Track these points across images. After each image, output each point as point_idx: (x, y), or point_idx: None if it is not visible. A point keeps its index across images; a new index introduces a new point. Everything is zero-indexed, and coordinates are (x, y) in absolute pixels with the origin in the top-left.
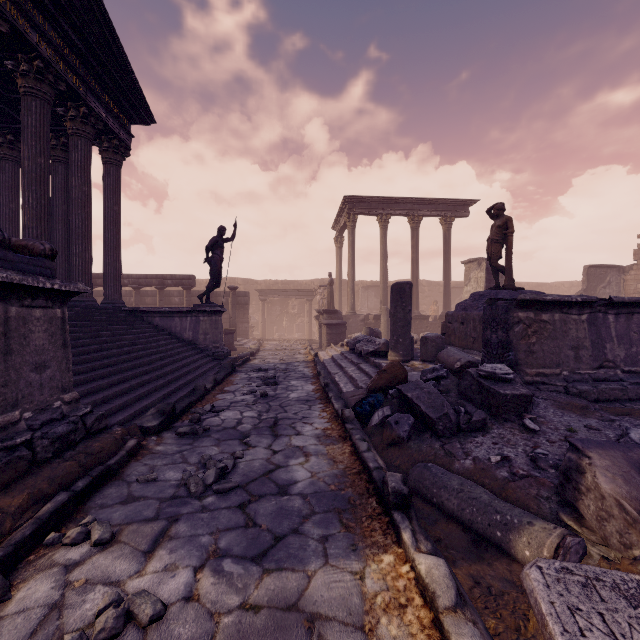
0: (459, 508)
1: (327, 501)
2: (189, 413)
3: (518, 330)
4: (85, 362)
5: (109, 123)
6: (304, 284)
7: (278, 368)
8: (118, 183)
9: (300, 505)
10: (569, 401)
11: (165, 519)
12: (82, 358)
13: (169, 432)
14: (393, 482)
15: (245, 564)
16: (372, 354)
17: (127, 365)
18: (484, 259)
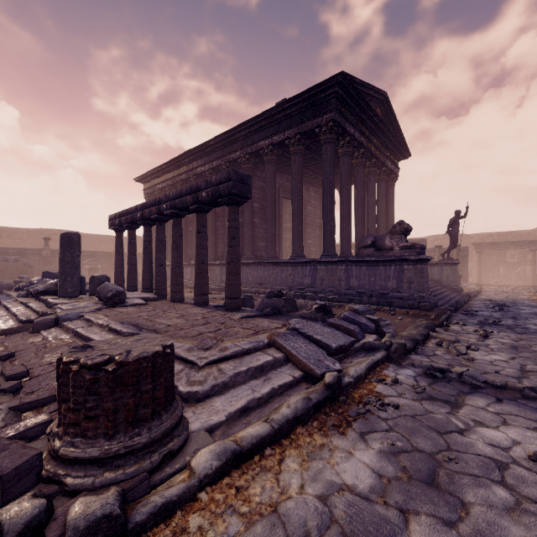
0: None
1: None
2: (460, 310)
3: None
4: None
5: (392, 169)
6: (525, 234)
7: (505, 301)
8: (393, 196)
9: (533, 330)
10: None
11: (479, 326)
12: None
13: (458, 313)
14: None
15: (514, 333)
16: None
17: None
18: None
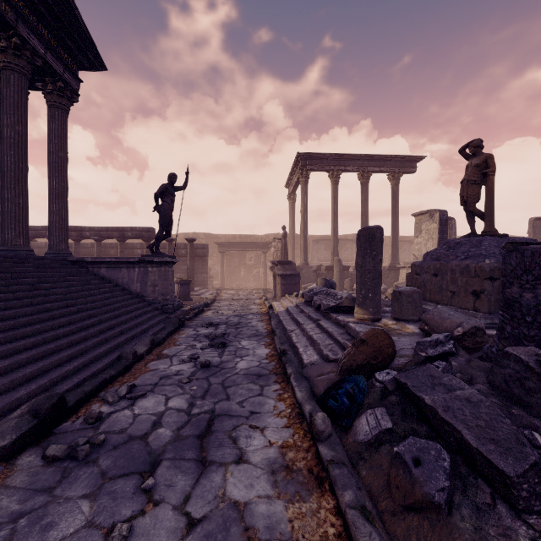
0: None
1: None
2: (95, 400)
3: None
4: None
5: (50, 61)
6: (260, 238)
7: (230, 322)
8: (64, 128)
9: None
10: None
11: None
12: None
13: (34, 451)
14: None
15: None
16: (333, 309)
17: (26, 330)
18: (437, 210)
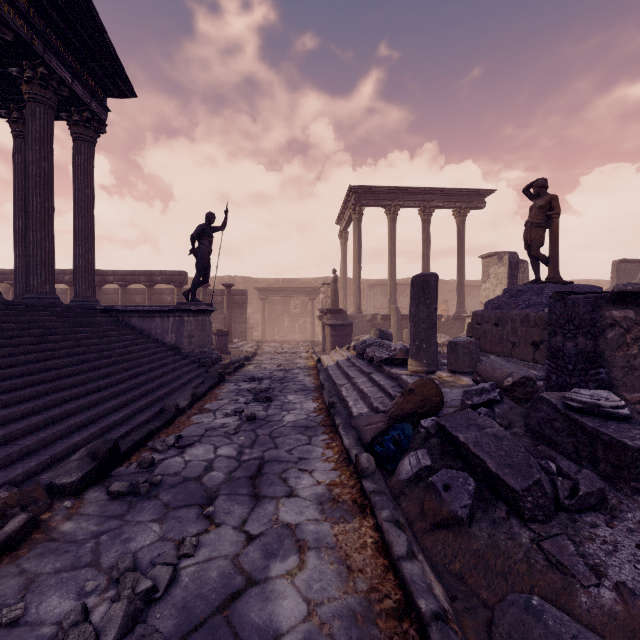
0: None
1: None
2: (144, 449)
3: (612, 336)
4: (4, 378)
5: (77, 90)
6: (307, 282)
7: (274, 377)
8: (91, 163)
9: None
10: None
11: None
12: None
13: (98, 489)
14: None
15: None
16: (386, 362)
17: (69, 380)
18: (506, 252)
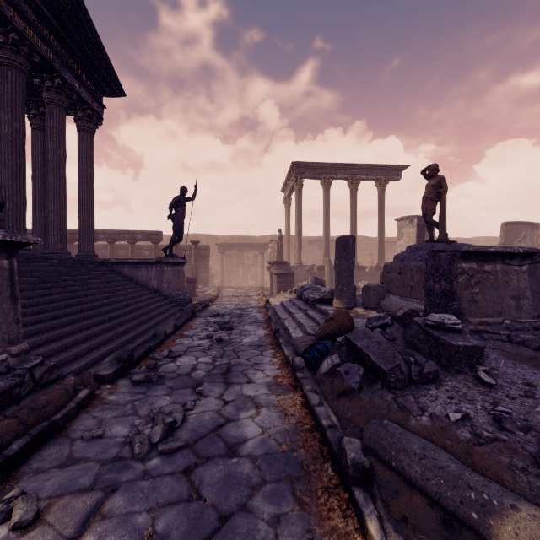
0: (423, 477)
1: (278, 466)
2: (147, 358)
3: (462, 280)
4: (50, 310)
5: (82, 94)
6: (257, 239)
7: (233, 313)
8: (91, 148)
9: (249, 471)
10: (517, 351)
11: (101, 489)
12: (46, 306)
13: (124, 379)
14: (352, 452)
15: None
16: (318, 301)
17: (91, 312)
18: (415, 216)
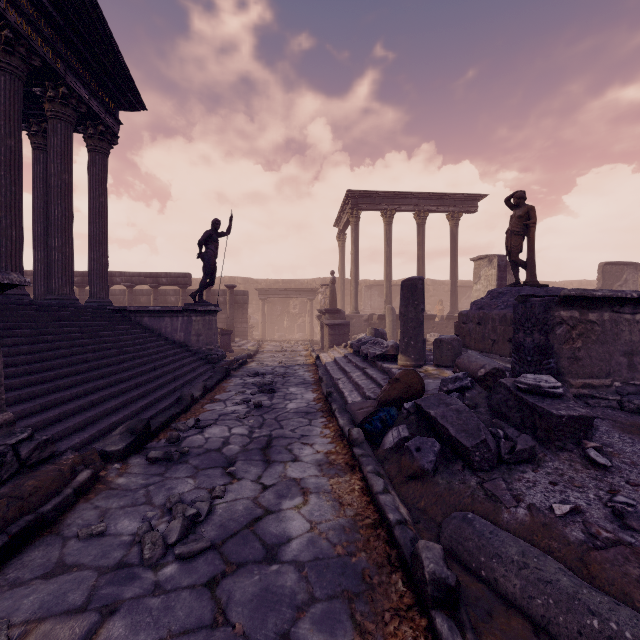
0: (524, 594)
1: (332, 576)
2: (169, 429)
3: (560, 332)
4: (48, 369)
5: (93, 106)
6: (305, 283)
7: (276, 372)
8: (104, 173)
9: (294, 584)
10: (633, 421)
11: (96, 610)
12: (44, 365)
13: (138, 456)
14: (431, 562)
15: None
16: (379, 358)
17: (100, 372)
18: (495, 255)
